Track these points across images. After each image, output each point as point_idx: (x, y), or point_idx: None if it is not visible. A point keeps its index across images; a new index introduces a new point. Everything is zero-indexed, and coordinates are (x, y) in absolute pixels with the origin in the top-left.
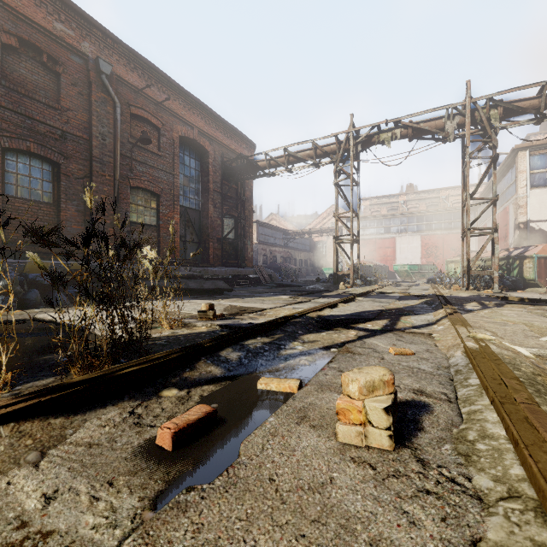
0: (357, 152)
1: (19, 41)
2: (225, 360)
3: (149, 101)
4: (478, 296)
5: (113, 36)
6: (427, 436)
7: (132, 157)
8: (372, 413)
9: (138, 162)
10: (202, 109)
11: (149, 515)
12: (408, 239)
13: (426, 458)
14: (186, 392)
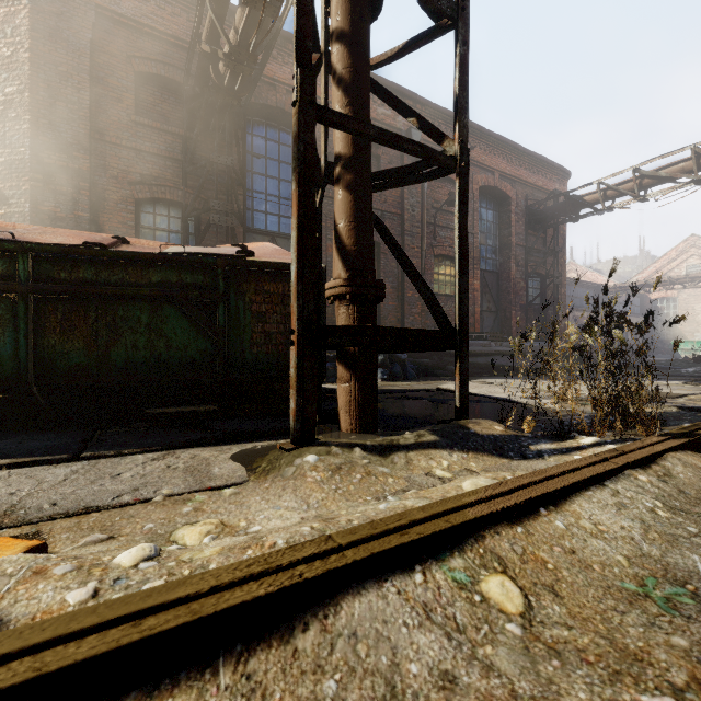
0: None
1: None
2: None
3: None
4: None
5: (422, 100)
6: None
7: (435, 223)
8: None
9: (440, 228)
10: (504, 147)
11: None
12: None
13: None
14: None
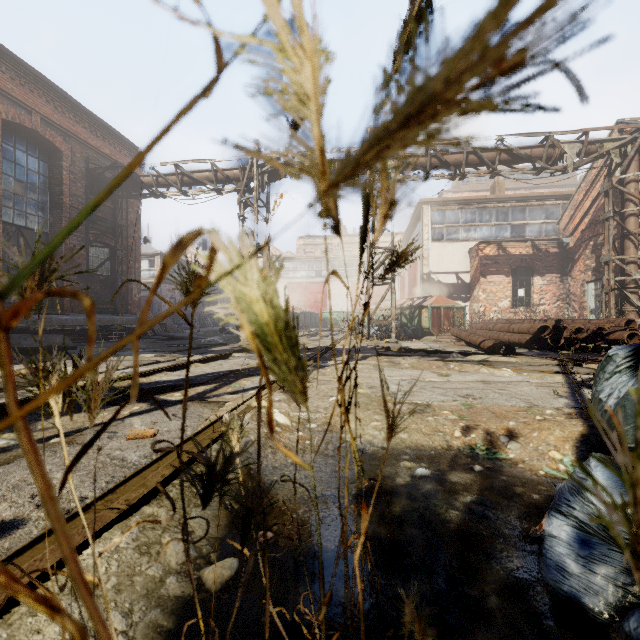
0: (264, 183)
1: None
2: None
3: None
4: (365, 347)
5: None
6: None
7: None
8: None
9: None
10: (47, 89)
11: None
12: (339, 285)
13: None
14: None
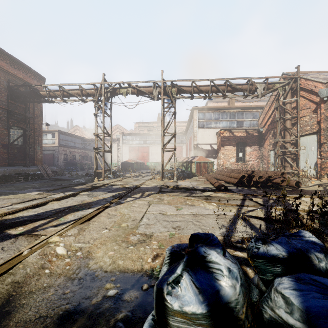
0: (108, 97)
1: None
2: None
3: None
4: (156, 186)
5: None
6: None
7: None
8: None
9: None
10: None
11: None
12: (155, 148)
13: None
14: None
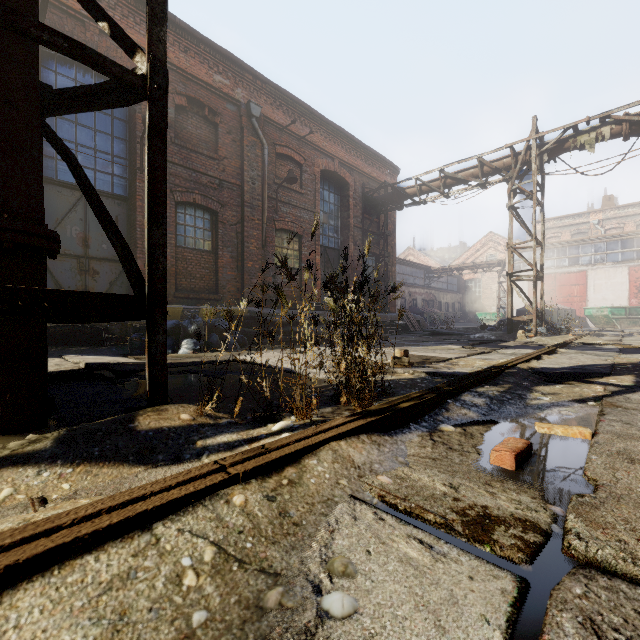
0: (542, 164)
1: (187, 100)
2: (473, 404)
3: (293, 137)
4: None
5: (262, 77)
6: None
7: (277, 199)
8: None
9: (282, 203)
10: (342, 137)
11: (557, 508)
12: (607, 273)
13: None
14: (462, 429)
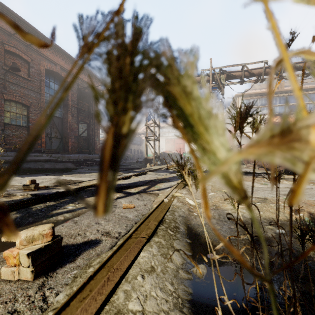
0: None
1: None
2: None
3: (21, 43)
4: None
5: None
6: (71, 265)
7: (5, 79)
8: (21, 257)
9: (10, 83)
10: (62, 54)
11: None
12: None
13: (48, 283)
14: None
